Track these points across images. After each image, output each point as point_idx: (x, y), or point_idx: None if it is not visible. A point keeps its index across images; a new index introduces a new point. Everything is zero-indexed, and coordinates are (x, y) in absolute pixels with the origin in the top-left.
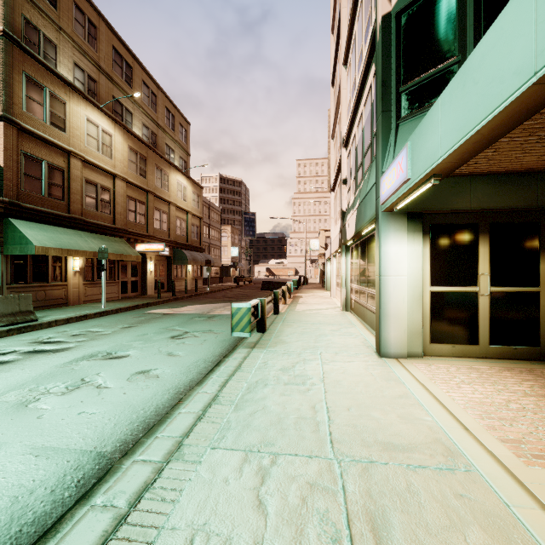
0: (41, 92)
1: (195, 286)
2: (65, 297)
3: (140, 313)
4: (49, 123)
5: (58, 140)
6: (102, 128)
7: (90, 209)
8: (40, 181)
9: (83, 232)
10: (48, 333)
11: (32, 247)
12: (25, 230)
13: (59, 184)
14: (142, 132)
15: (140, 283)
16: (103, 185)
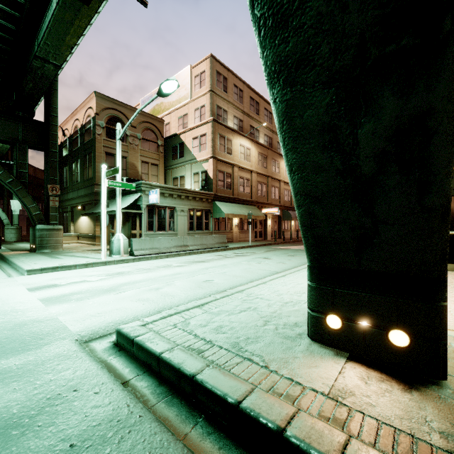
0: (223, 139)
1: (297, 235)
2: (231, 238)
3: (268, 247)
4: (226, 153)
5: (229, 160)
6: (246, 146)
7: (241, 192)
8: (223, 182)
9: (239, 205)
10: (236, 251)
11: (223, 214)
12: (220, 206)
13: (229, 182)
14: (264, 139)
15: (263, 232)
16: (246, 177)
